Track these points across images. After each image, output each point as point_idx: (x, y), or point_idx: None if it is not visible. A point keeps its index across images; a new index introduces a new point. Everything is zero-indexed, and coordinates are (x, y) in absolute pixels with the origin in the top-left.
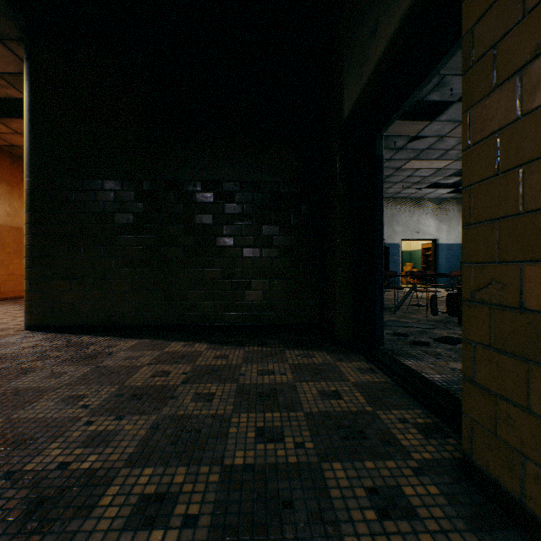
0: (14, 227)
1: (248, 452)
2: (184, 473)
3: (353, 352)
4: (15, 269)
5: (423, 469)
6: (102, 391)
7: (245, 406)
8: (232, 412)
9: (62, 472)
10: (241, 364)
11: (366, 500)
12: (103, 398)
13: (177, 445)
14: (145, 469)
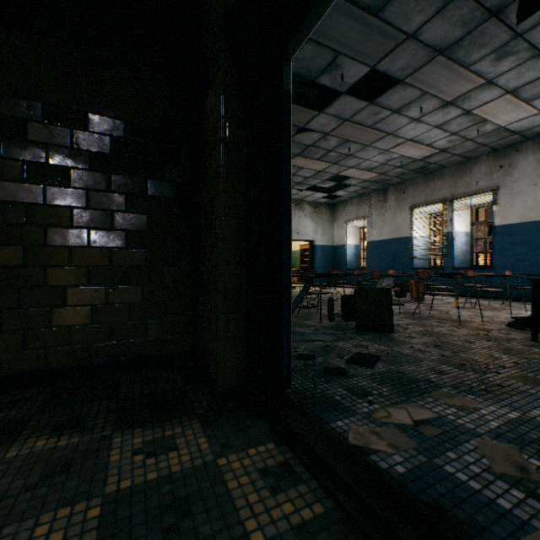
0: None
1: None
2: None
3: (249, 413)
4: None
5: None
6: None
7: None
8: None
9: None
10: None
11: None
12: None
13: None
14: None
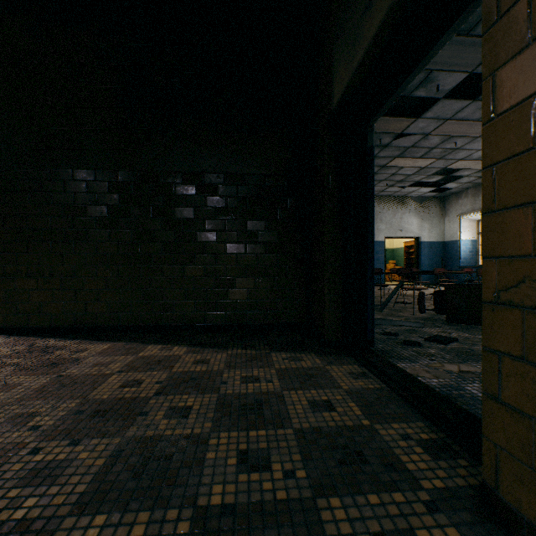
0: None
1: (227, 487)
2: (146, 521)
3: (343, 354)
4: None
5: (436, 503)
6: (60, 407)
7: (226, 422)
8: (210, 430)
9: None
10: (223, 370)
11: None
12: (59, 416)
13: (141, 479)
14: (96, 517)
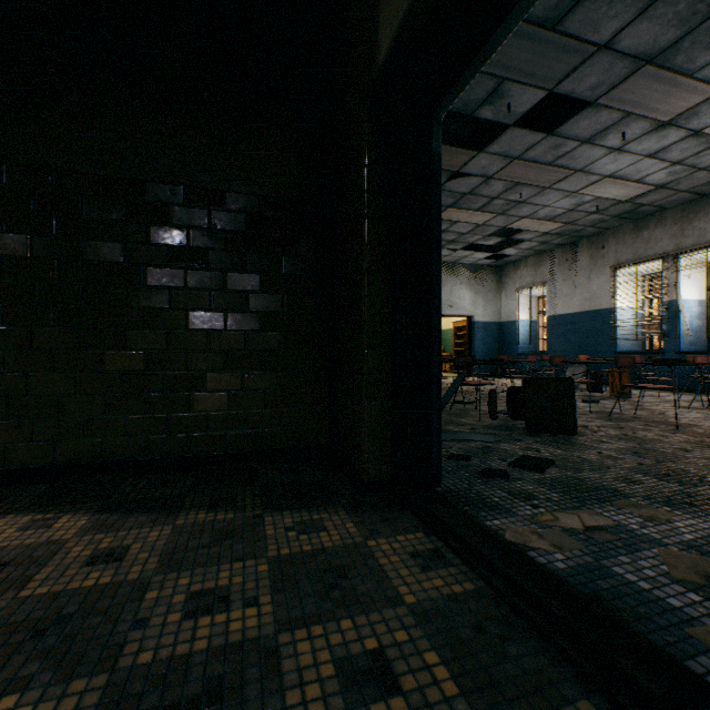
0: None
1: None
2: None
3: (395, 507)
4: None
5: None
6: None
7: None
8: None
9: None
10: (151, 578)
11: None
12: None
13: None
14: None
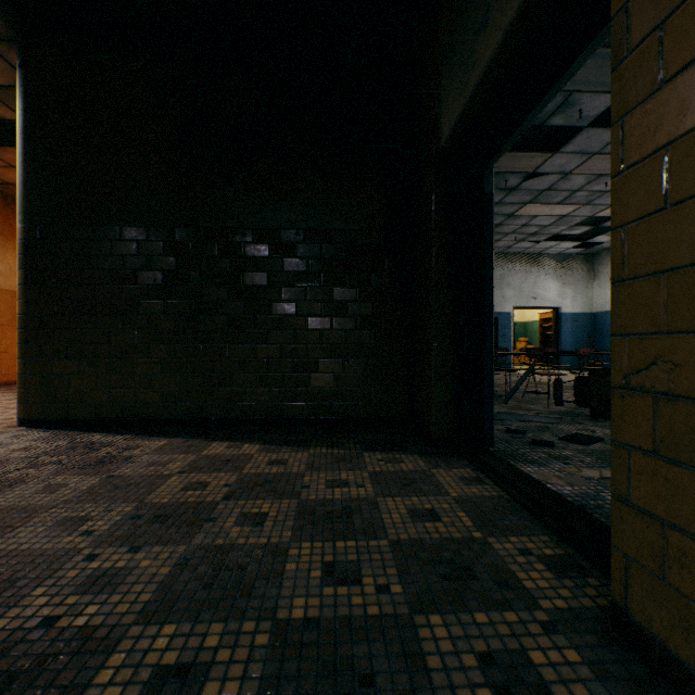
0: (9, 291)
1: (310, 600)
2: (220, 633)
3: (454, 456)
4: (10, 345)
5: (556, 624)
6: (114, 511)
7: (308, 531)
8: (290, 540)
9: (47, 632)
10: (304, 472)
11: (478, 673)
12: (114, 521)
13: (213, 590)
14: (165, 627)
